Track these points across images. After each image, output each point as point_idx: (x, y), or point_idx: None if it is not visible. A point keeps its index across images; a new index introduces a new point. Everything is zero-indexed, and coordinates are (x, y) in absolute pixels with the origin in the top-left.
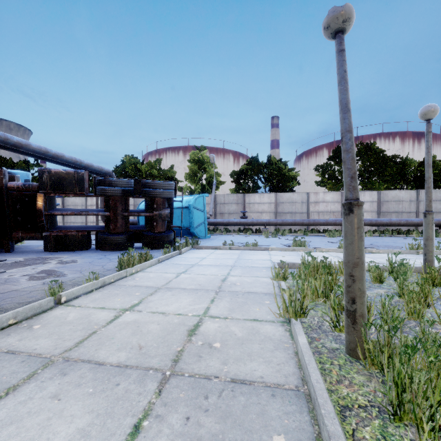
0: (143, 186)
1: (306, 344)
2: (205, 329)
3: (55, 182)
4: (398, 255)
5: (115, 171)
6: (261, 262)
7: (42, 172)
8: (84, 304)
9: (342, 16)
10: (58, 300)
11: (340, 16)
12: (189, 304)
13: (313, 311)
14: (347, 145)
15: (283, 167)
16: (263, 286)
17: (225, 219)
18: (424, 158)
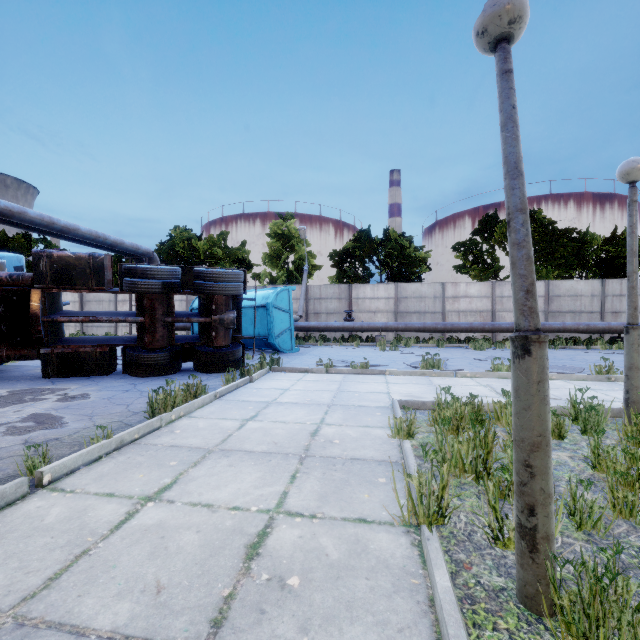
0: (195, 277)
1: (449, 593)
2: (277, 542)
3: (59, 272)
4: (580, 384)
5: (159, 250)
6: (374, 398)
7: (38, 257)
8: (81, 486)
9: (509, 13)
10: (37, 481)
11: (504, 12)
12: (254, 486)
13: (456, 499)
14: (519, 234)
15: (407, 245)
16: (376, 447)
17: (322, 322)
18: (612, 233)
